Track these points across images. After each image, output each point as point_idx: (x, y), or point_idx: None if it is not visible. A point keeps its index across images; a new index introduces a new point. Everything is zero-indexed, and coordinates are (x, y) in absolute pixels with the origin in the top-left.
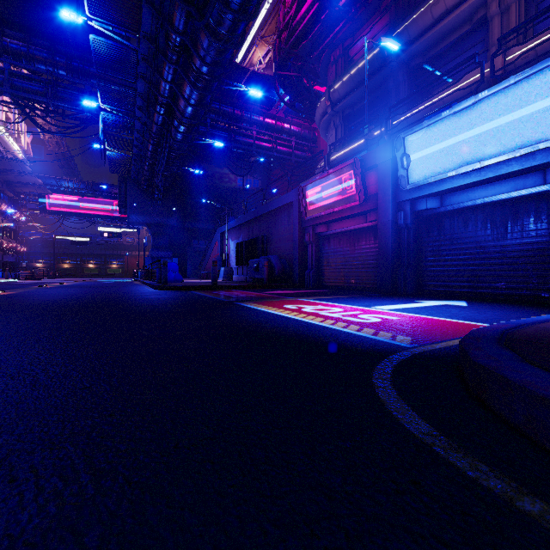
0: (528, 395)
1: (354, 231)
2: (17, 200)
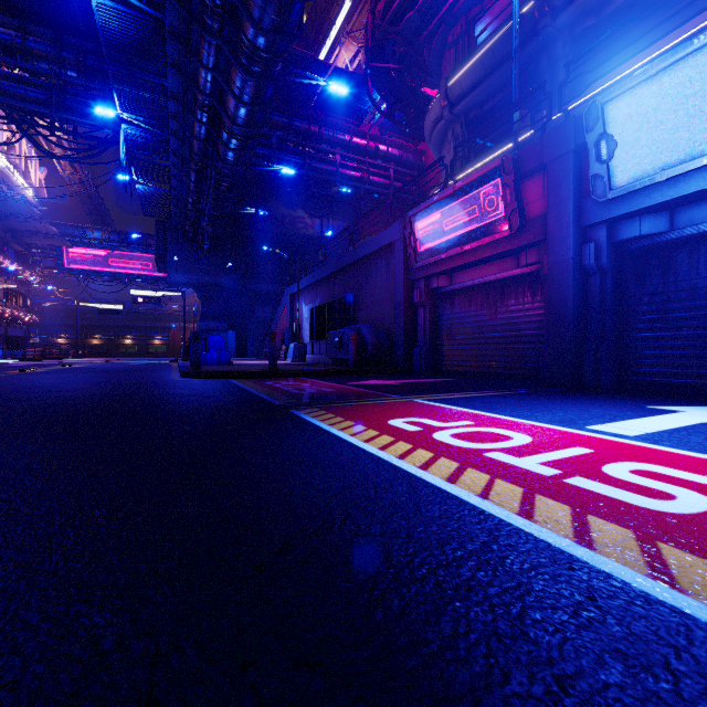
0: None
1: (495, 283)
2: (27, 255)
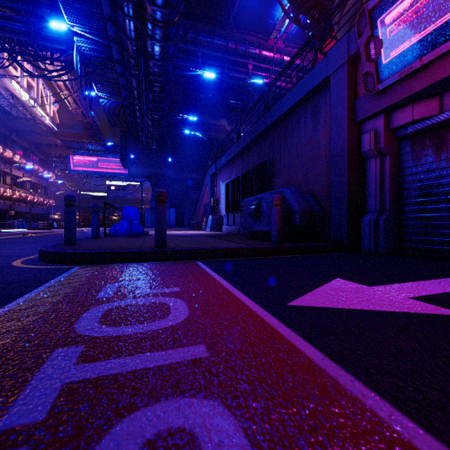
0: None
1: None
2: (47, 161)
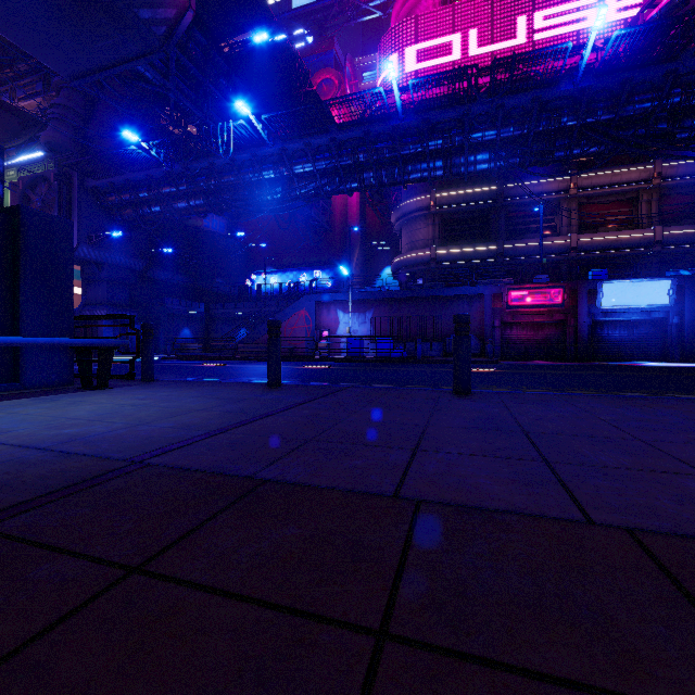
0: None
1: (538, 323)
2: None
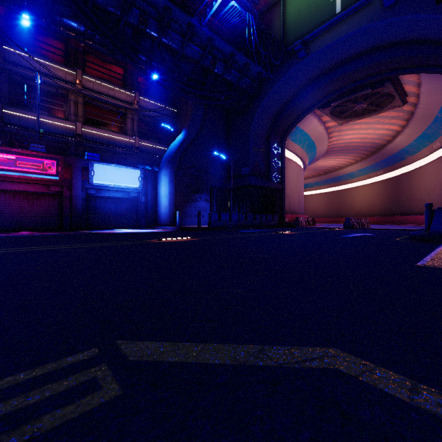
0: (198, 228)
1: (33, 192)
2: None
